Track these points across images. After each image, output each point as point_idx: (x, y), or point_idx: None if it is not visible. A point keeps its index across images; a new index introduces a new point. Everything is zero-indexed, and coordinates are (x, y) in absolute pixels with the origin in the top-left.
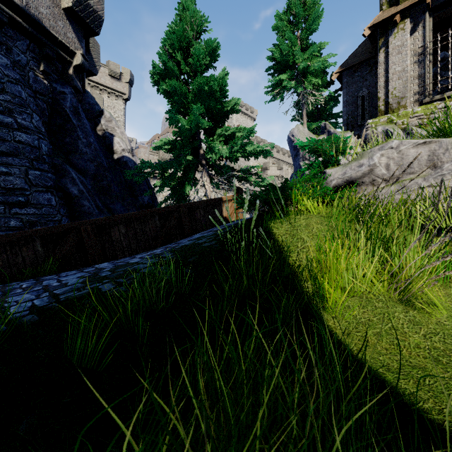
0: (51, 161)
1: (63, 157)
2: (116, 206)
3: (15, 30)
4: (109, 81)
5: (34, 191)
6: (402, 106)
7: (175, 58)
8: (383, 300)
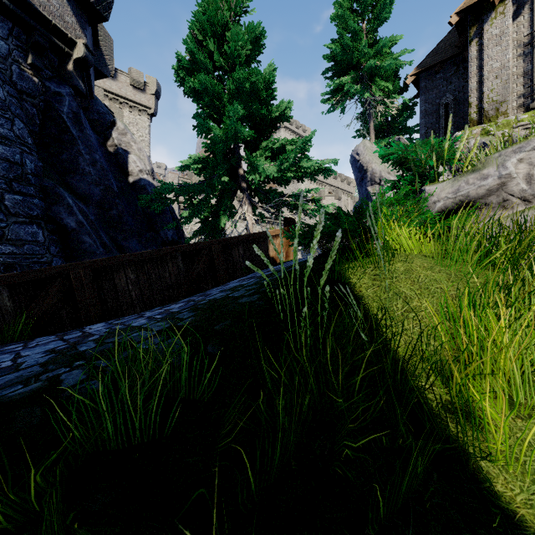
0: (40, 182)
1: (58, 178)
2: (129, 243)
3: None
4: (131, 93)
5: (13, 222)
6: (502, 113)
7: (206, 49)
8: None
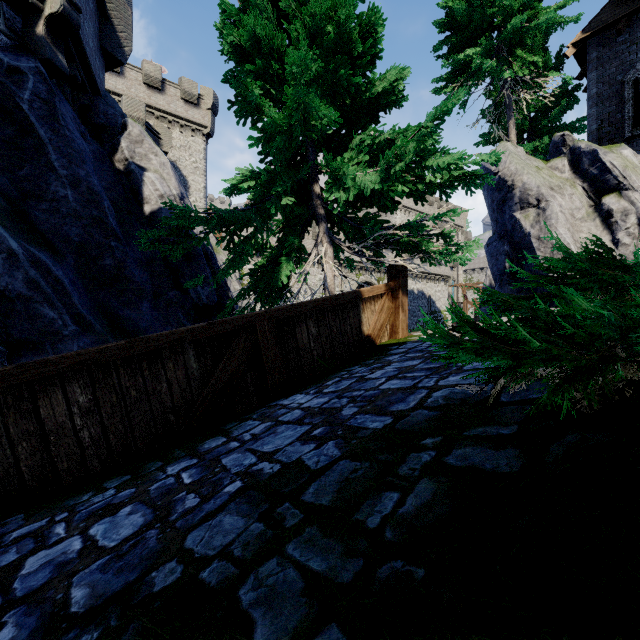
0: None
1: (4, 207)
2: (133, 311)
3: None
4: (182, 108)
5: None
6: None
7: None
8: None
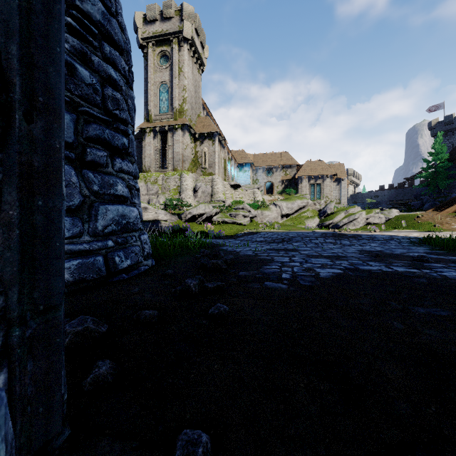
0: None
1: None
2: None
3: None
4: None
5: None
6: (150, 170)
7: None
8: None
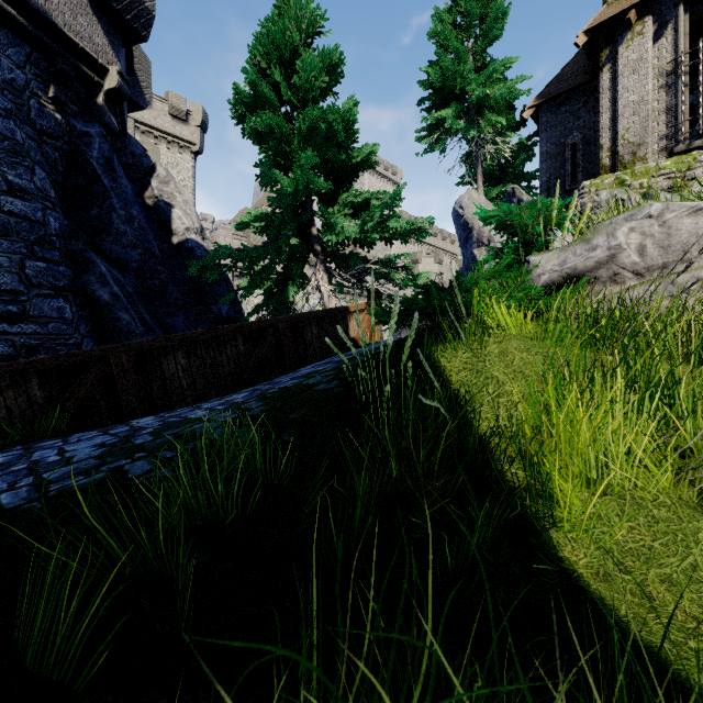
0: (66, 246)
1: (87, 240)
2: (174, 320)
3: (5, 29)
4: (170, 124)
5: (36, 294)
6: (640, 158)
7: (271, 79)
8: (669, 504)
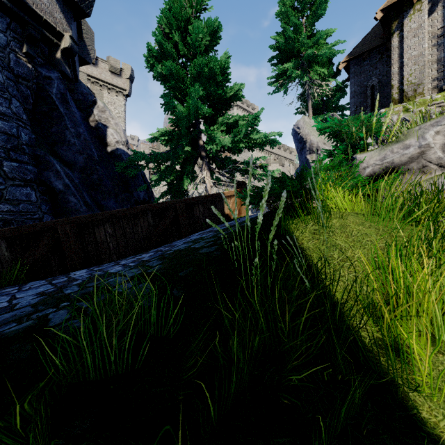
0: (33, 152)
1: (48, 148)
2: (107, 202)
3: None
4: (110, 77)
5: (10, 184)
6: (419, 93)
7: (172, 40)
8: None
